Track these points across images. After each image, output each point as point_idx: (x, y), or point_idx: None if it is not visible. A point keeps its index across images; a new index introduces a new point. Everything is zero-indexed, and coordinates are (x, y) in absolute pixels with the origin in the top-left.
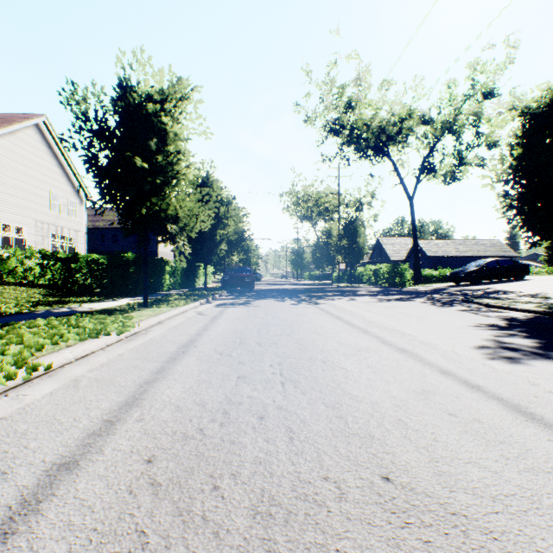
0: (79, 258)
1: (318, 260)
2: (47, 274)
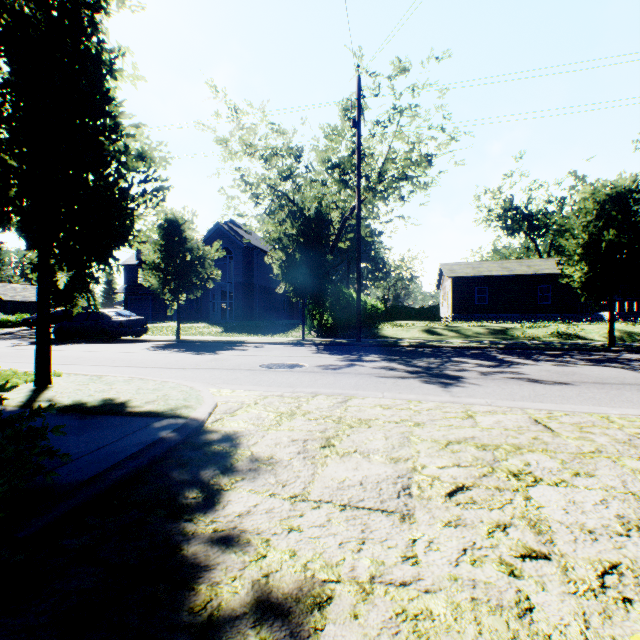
0: None
1: None
2: None
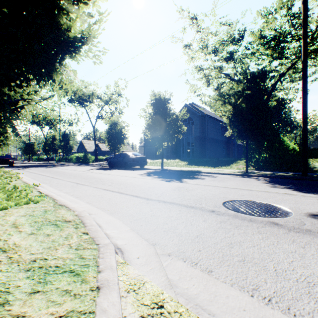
0: None
1: (47, 150)
2: None
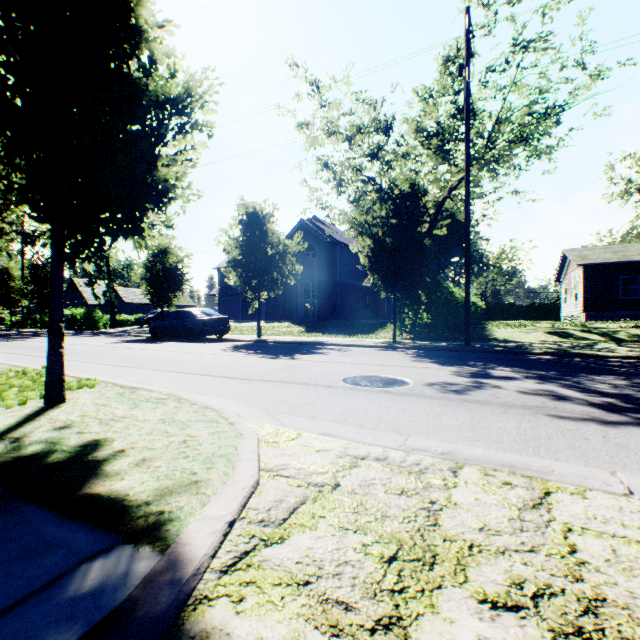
0: None
1: None
2: None
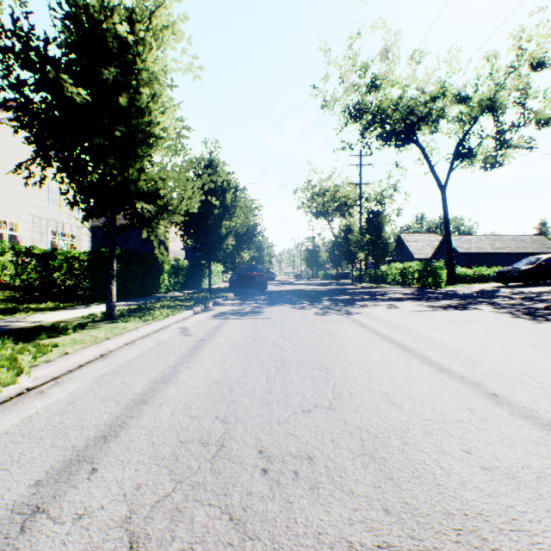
0: (58, 255)
1: (335, 258)
2: (25, 273)
